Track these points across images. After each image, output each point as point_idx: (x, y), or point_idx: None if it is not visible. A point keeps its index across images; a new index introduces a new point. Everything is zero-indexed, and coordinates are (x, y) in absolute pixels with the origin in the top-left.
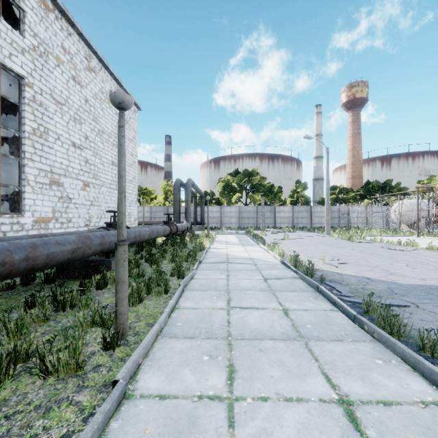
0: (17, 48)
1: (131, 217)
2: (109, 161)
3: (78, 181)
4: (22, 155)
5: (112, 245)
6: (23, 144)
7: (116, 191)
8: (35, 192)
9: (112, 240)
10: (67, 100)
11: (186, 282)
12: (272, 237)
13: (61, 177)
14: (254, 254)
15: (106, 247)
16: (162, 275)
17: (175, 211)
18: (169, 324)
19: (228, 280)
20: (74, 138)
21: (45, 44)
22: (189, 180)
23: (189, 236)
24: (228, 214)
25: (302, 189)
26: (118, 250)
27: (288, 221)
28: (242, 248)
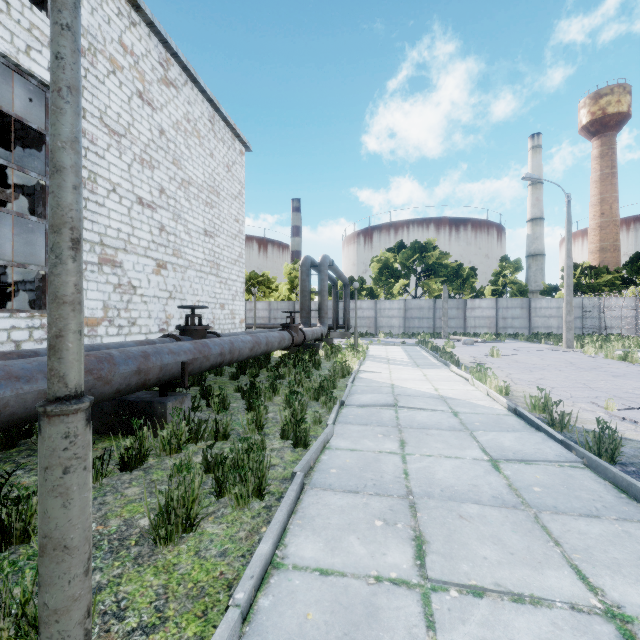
0: (41, 38)
1: (235, 317)
2: (200, 229)
3: (147, 260)
4: None
5: (168, 372)
6: None
7: (210, 276)
8: None
9: (168, 362)
10: (129, 130)
11: (310, 463)
12: (467, 352)
13: (118, 253)
14: (444, 388)
15: (152, 377)
16: (262, 438)
17: (303, 308)
18: None
19: (406, 460)
20: (140, 191)
21: (91, 35)
22: (326, 257)
23: (324, 348)
24: (386, 312)
25: (512, 270)
26: (43, 432)
27: (488, 323)
28: (418, 372)
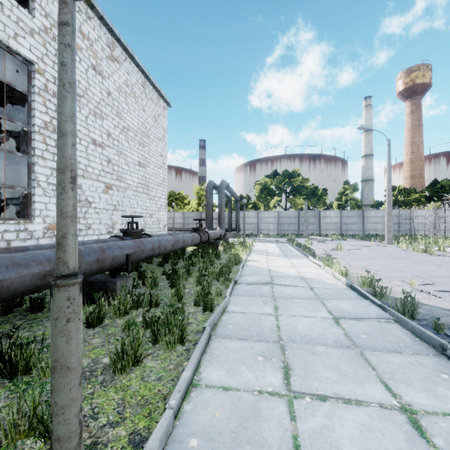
0: (24, 28)
1: (160, 223)
2: (135, 161)
3: (99, 183)
4: (32, 152)
5: (117, 261)
6: (33, 140)
7: (143, 194)
8: (47, 195)
9: (117, 254)
10: (86, 92)
11: (215, 321)
12: (320, 247)
13: (78, 178)
14: (304, 271)
15: (107, 264)
16: (182, 305)
17: (207, 217)
18: (173, 442)
19: (278, 318)
20: (94, 135)
21: None
22: (223, 181)
23: (222, 244)
24: (265, 220)
25: (351, 190)
26: (54, 297)
27: (335, 227)
28: (287, 261)
